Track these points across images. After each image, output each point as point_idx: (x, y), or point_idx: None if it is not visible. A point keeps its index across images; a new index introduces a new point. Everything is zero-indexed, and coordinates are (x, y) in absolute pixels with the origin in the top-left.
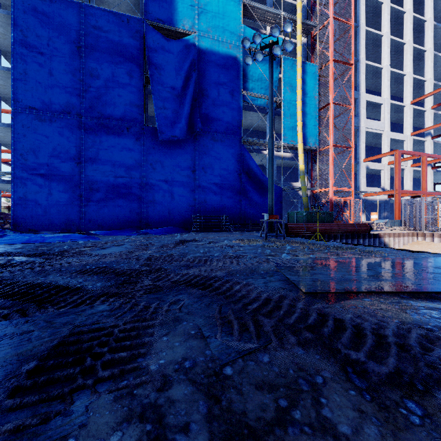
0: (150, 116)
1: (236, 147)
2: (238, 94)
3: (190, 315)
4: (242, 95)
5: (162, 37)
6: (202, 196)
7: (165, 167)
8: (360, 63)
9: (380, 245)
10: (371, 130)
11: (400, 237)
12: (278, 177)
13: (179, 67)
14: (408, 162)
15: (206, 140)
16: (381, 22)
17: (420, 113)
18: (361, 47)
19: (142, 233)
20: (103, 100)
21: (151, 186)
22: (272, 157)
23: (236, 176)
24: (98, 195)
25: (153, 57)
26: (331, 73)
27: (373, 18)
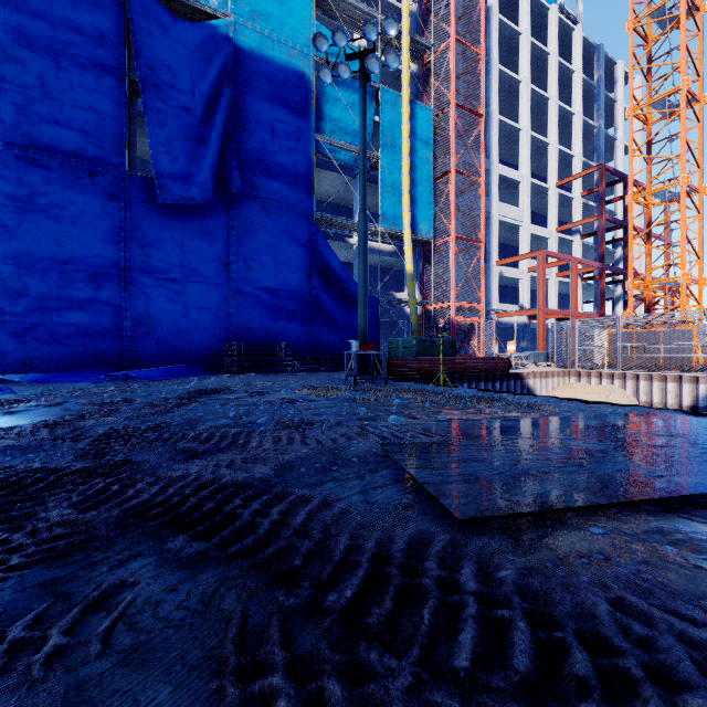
0: (143, 159)
1: (304, 227)
2: (308, 138)
3: (132, 670)
4: (313, 140)
5: (164, 11)
6: (244, 309)
7: (170, 253)
8: (491, 117)
9: (522, 391)
10: (506, 219)
11: (549, 378)
12: (373, 283)
13: (199, 72)
14: (553, 270)
15: (250, 212)
16: (518, 62)
17: (567, 201)
18: (493, 93)
19: (120, 378)
20: (36, 113)
21: (141, 288)
22: (365, 245)
23: (304, 276)
24: (24, 302)
25: (146, 45)
26: (453, 124)
27: (507, 54)
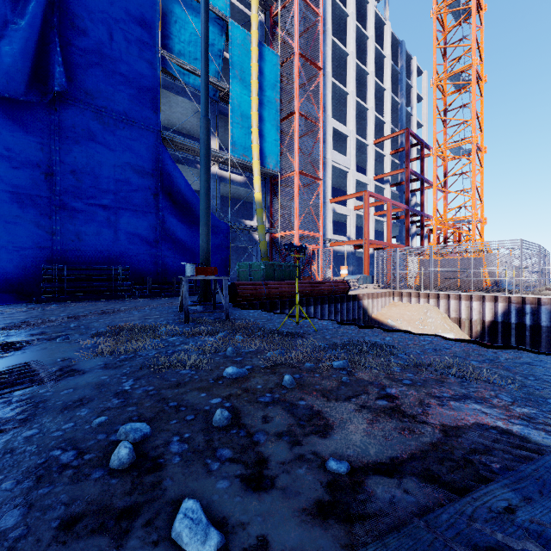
0: None
1: (149, 144)
2: (153, 52)
3: None
4: (160, 55)
5: None
6: (72, 227)
7: None
8: (326, 78)
9: (359, 310)
10: (338, 165)
11: (378, 298)
12: (225, 212)
13: None
14: (372, 210)
15: (80, 118)
16: (345, 41)
17: (380, 157)
18: (328, 58)
19: None
20: None
21: None
22: (207, 155)
23: (149, 196)
24: None
25: None
26: (297, 70)
27: (338, 32)
